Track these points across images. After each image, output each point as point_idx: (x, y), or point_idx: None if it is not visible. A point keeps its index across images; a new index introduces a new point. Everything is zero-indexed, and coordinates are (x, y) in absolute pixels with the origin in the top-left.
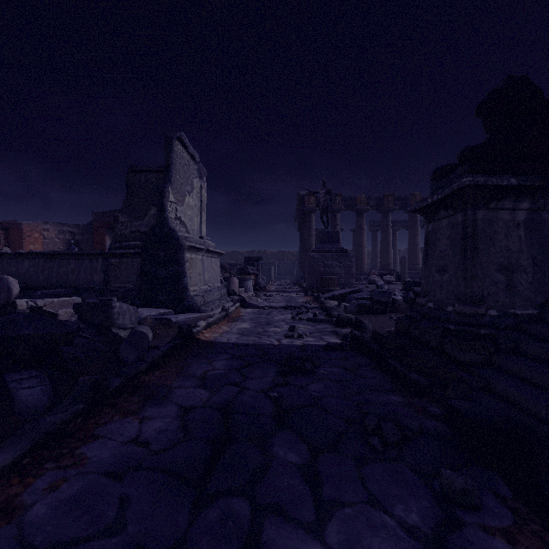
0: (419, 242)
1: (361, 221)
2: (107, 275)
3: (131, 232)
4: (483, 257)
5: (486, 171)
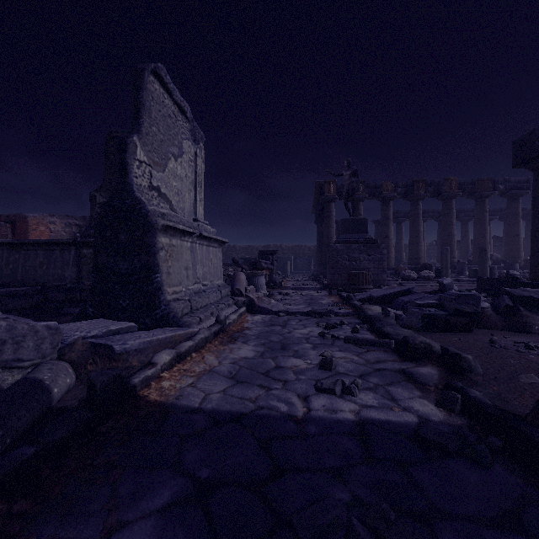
0: (454, 232)
1: (387, 210)
2: (79, 270)
3: None
4: None
5: None
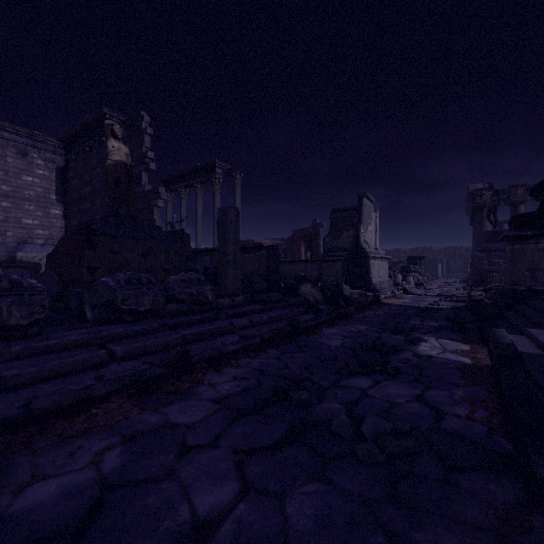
0: None
1: None
2: (320, 272)
3: (332, 247)
4: (518, 265)
5: (523, 226)
